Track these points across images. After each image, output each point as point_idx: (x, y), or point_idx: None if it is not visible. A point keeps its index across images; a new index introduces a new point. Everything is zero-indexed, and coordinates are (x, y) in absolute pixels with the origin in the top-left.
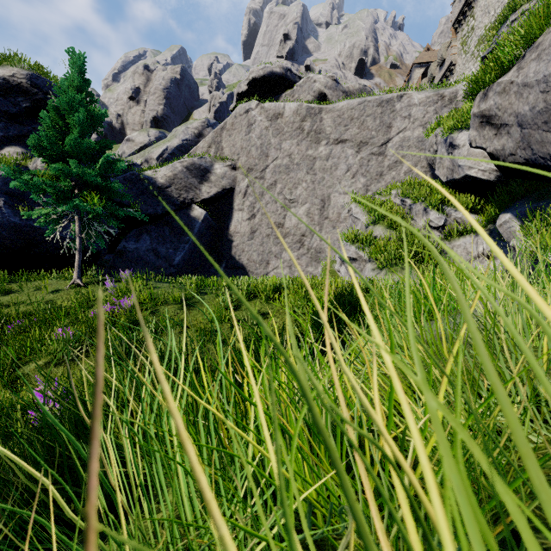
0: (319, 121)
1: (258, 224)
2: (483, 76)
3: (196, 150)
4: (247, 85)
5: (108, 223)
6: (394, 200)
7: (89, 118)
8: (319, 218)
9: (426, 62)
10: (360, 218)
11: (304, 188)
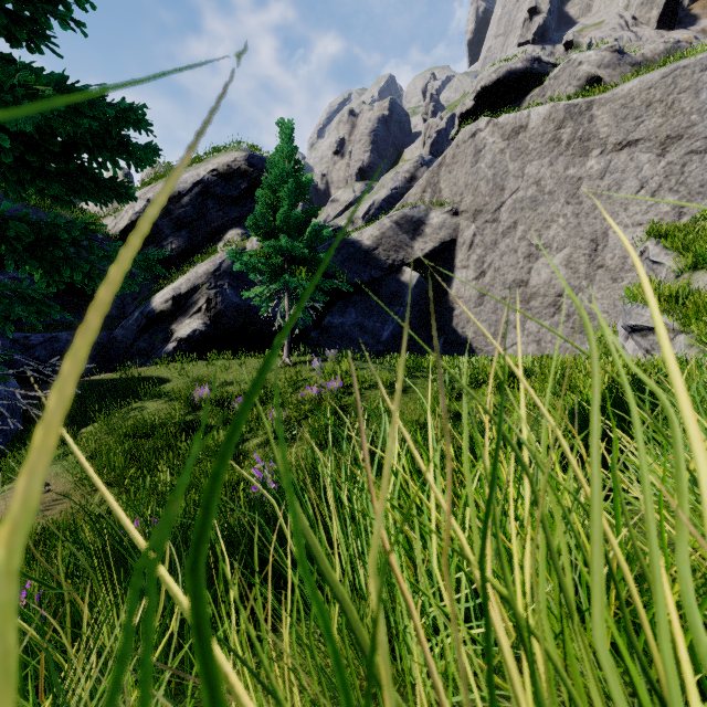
0: (588, 122)
1: (489, 284)
2: None
3: (407, 198)
4: (473, 100)
5: (314, 297)
6: None
7: (296, 187)
8: (588, 267)
9: None
10: (664, 262)
11: (561, 227)
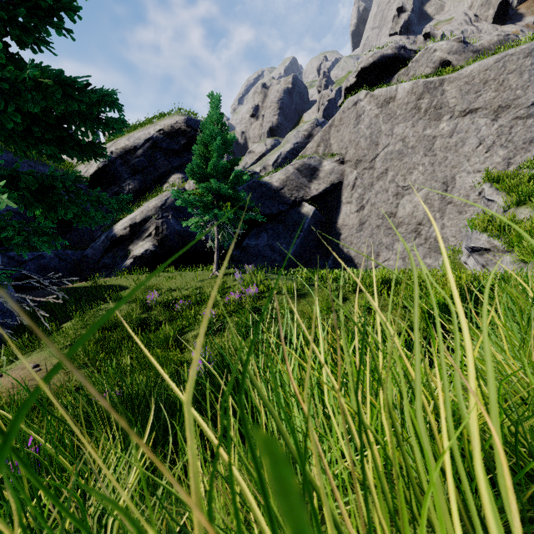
0: (440, 95)
1: (367, 215)
2: None
3: (306, 151)
4: (355, 77)
5: (236, 225)
6: None
7: (223, 143)
8: (440, 203)
9: None
10: (495, 200)
11: (420, 173)
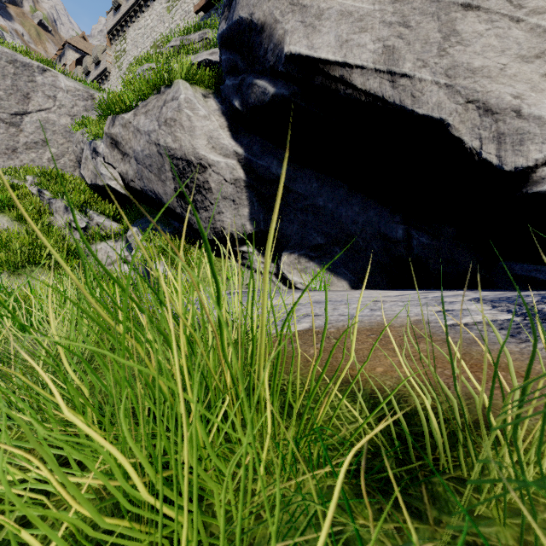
0: None
1: None
2: (111, 103)
3: None
4: None
5: None
6: (30, 187)
7: None
8: None
9: (82, 50)
10: None
11: None
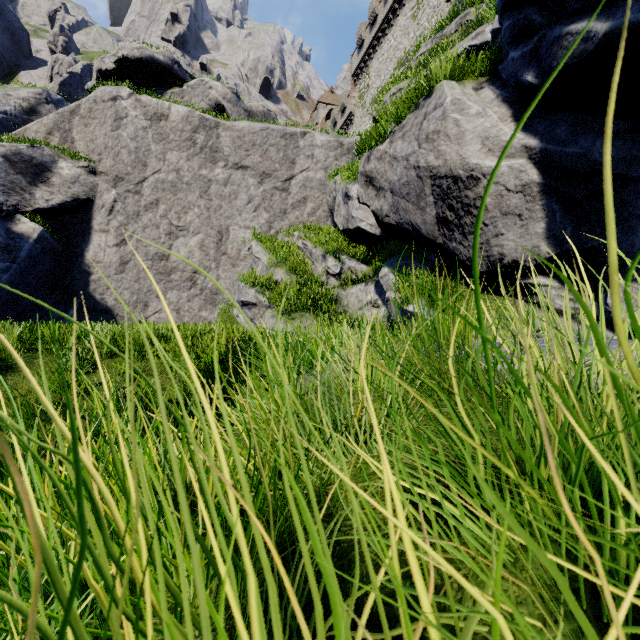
0: (216, 138)
1: (132, 253)
2: (367, 139)
3: (25, 133)
4: (115, 63)
5: None
6: (297, 242)
7: None
8: (216, 253)
9: (330, 104)
10: (261, 258)
11: (196, 215)
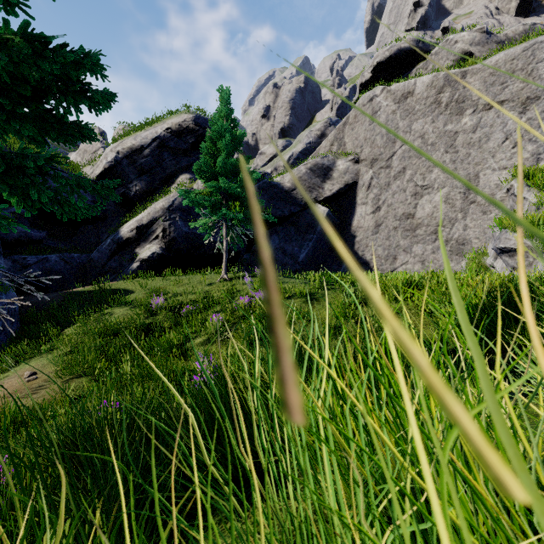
0: (462, 88)
1: (384, 216)
2: None
3: (319, 150)
4: (371, 72)
5: (246, 227)
6: None
7: (232, 140)
8: (462, 203)
9: None
10: (527, 197)
11: (441, 171)
